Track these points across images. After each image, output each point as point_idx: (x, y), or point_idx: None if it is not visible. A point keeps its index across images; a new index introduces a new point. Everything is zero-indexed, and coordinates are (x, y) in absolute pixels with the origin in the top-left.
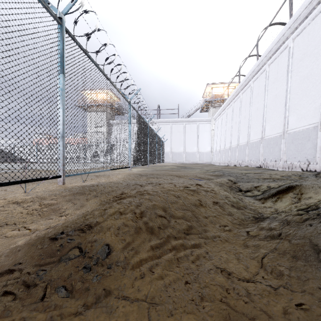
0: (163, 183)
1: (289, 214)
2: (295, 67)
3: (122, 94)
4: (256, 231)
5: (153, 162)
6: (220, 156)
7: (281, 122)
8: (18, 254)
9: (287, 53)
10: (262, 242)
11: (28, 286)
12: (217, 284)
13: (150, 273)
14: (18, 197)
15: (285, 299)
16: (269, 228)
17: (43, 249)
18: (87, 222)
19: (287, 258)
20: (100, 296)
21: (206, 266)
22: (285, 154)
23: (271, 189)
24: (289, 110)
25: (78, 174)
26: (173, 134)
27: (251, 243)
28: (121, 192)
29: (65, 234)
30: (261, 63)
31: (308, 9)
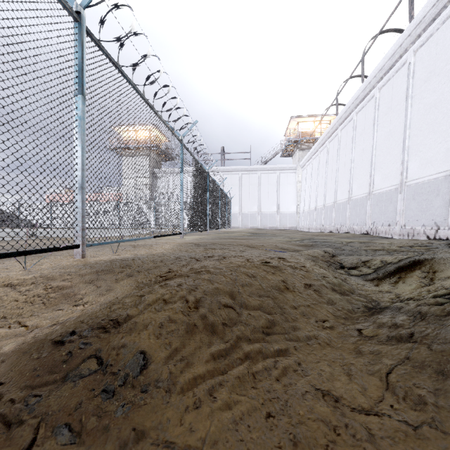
0: (229, 257)
1: (422, 304)
2: (418, 92)
3: (171, 129)
4: (372, 329)
5: (215, 226)
6: (309, 218)
7: (397, 169)
8: (1, 367)
9: (406, 72)
10: (384, 347)
11: (9, 424)
12: (318, 419)
13: (209, 399)
14: (13, 277)
15: (435, 448)
16: (392, 325)
17: (41, 359)
18: (113, 316)
19: (428, 374)
20: (127, 441)
21: (299, 387)
22: (403, 216)
23: (387, 265)
24: (409, 153)
25: (105, 243)
26: (244, 188)
27: (367, 348)
28: (167, 270)
29: (78, 336)
30: (368, 86)
31: (437, 8)
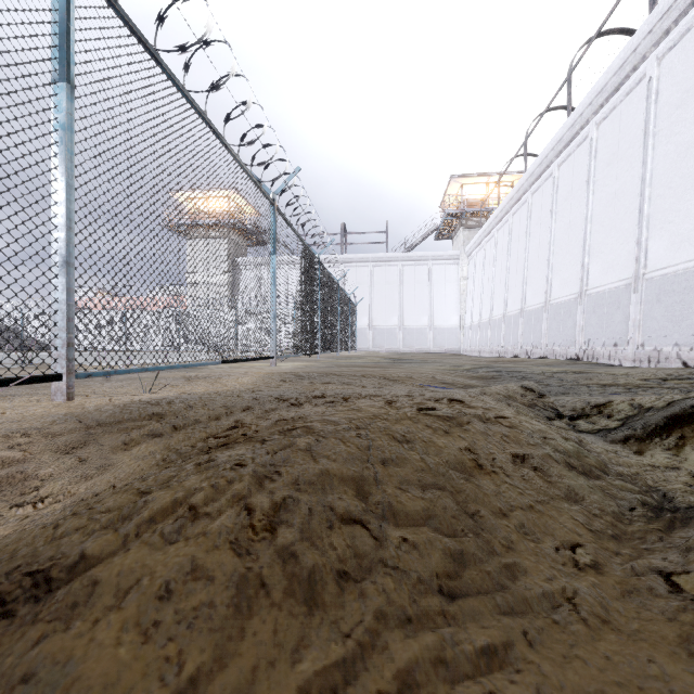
0: (354, 397)
1: None
2: (665, 125)
3: (254, 178)
4: None
5: (331, 348)
6: (481, 336)
7: (629, 253)
8: None
9: (644, 94)
10: None
11: None
12: None
13: None
14: None
15: None
16: None
17: None
18: (41, 559)
19: None
20: None
21: None
22: (639, 329)
23: (647, 414)
24: (650, 225)
25: (121, 371)
26: (376, 288)
27: None
28: (232, 424)
29: None
30: (578, 121)
31: None
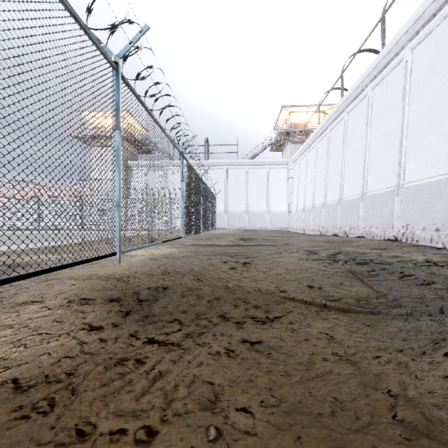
0: None
1: None
2: None
3: (69, 6)
4: None
5: (195, 230)
6: (304, 218)
7: None
8: None
9: None
10: None
11: None
12: None
13: None
14: None
15: None
16: None
17: None
18: None
19: None
20: None
21: None
22: None
23: None
24: None
25: None
26: (230, 184)
27: None
28: None
29: None
30: (393, 48)
31: None
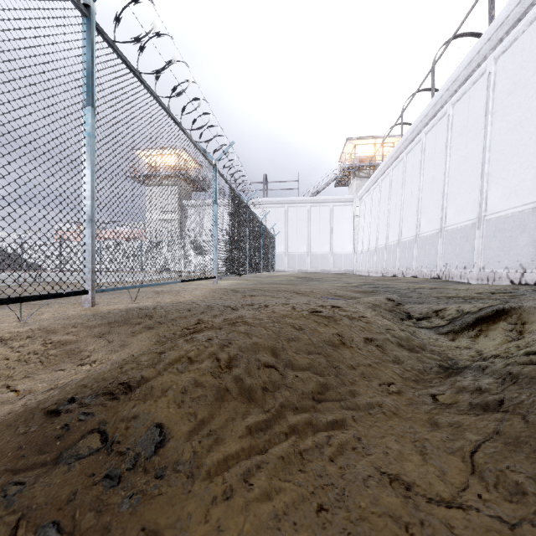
0: (272, 305)
1: (511, 363)
2: (499, 107)
3: (202, 151)
4: (450, 395)
5: (256, 269)
6: (369, 260)
7: (475, 201)
8: None
9: (485, 84)
10: (466, 418)
11: None
12: (385, 513)
13: (244, 486)
14: (5, 329)
15: None
16: (476, 389)
17: (28, 434)
18: (123, 378)
19: (524, 454)
20: None
21: (359, 470)
22: (481, 256)
23: (465, 316)
24: (489, 181)
25: (121, 288)
26: (290, 224)
27: (444, 418)
28: (196, 321)
29: (77, 404)
30: (439, 101)
31: (522, 7)
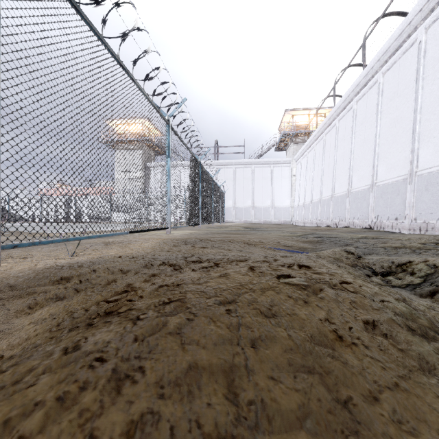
0: (224, 263)
1: None
2: (430, 72)
3: (154, 104)
4: None
5: (208, 221)
6: (305, 212)
7: (406, 158)
8: None
9: (415, 52)
10: None
11: None
12: None
13: None
14: None
15: None
16: None
17: None
18: None
19: None
20: None
21: None
22: (413, 208)
23: None
24: (420, 139)
25: (45, 242)
26: (237, 182)
27: None
28: (124, 287)
29: None
30: (370, 72)
31: None
